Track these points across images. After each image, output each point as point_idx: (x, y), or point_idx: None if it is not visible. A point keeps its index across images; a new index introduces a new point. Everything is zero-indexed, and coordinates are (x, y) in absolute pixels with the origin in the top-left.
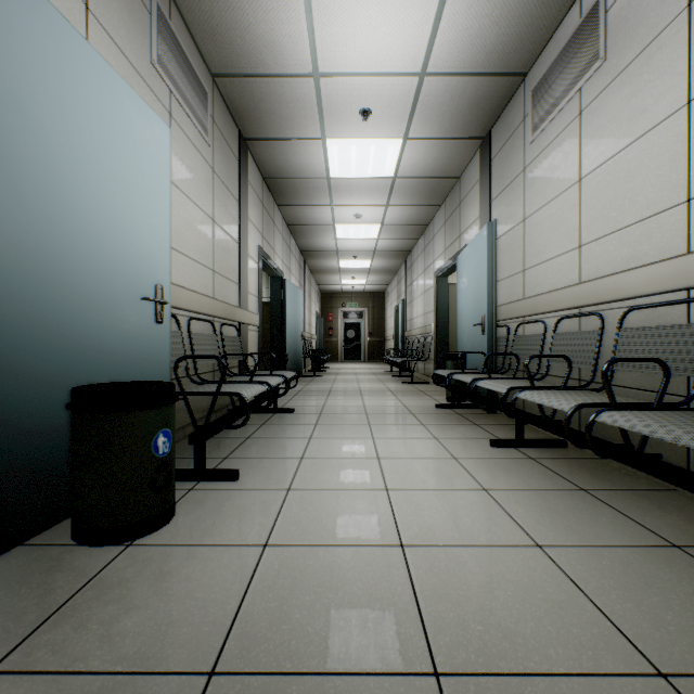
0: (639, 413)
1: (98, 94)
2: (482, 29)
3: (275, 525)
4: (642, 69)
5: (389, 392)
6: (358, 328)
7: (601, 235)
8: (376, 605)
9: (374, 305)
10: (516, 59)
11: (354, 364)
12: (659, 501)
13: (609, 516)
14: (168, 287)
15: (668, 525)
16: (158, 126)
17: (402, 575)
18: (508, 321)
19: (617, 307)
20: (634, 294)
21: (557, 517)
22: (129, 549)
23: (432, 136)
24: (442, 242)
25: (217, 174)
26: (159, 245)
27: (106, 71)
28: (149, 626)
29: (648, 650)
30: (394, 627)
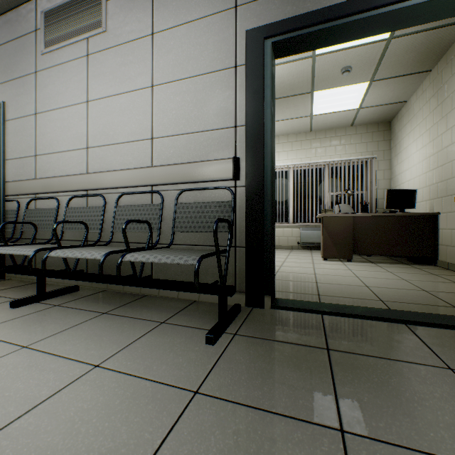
0: (146, 252)
1: None
2: None
3: None
4: (129, 53)
5: None
6: None
7: (103, 144)
8: None
9: None
10: None
11: None
12: (144, 303)
13: (128, 322)
14: None
15: (154, 313)
16: None
17: None
18: (18, 196)
19: (114, 192)
20: (126, 185)
21: (99, 338)
22: None
23: None
24: None
25: None
26: None
27: None
28: None
29: (185, 384)
30: None
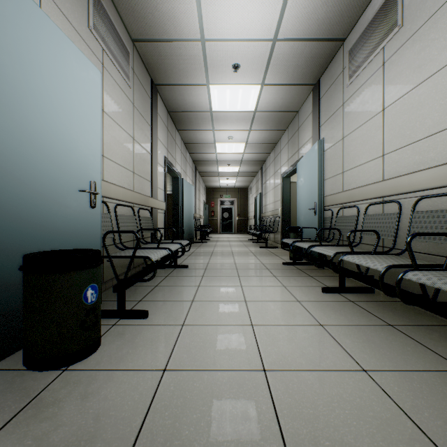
0: (436, 273)
1: (46, 44)
2: (315, 8)
3: (172, 353)
4: (429, 31)
5: (251, 253)
6: (230, 211)
7: (399, 147)
8: (247, 422)
9: (241, 196)
10: (338, 29)
11: (228, 235)
12: (446, 334)
13: (412, 346)
14: (99, 183)
15: None
16: (92, 70)
17: (266, 395)
18: (331, 206)
19: (411, 196)
20: (424, 187)
21: (375, 347)
22: (64, 373)
23: (280, 83)
24: (286, 154)
25: (136, 107)
26: (93, 153)
27: (53, 28)
28: (71, 442)
29: None
30: (261, 443)
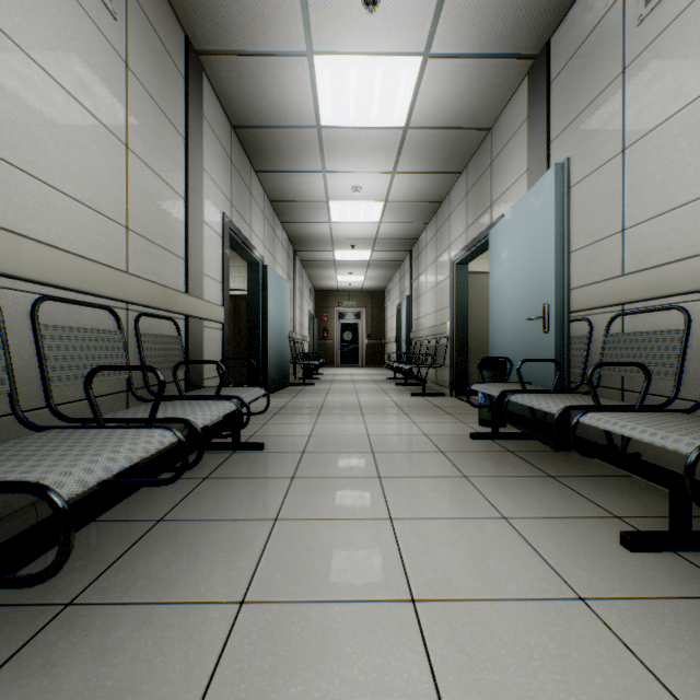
0: None
1: None
2: None
3: None
4: None
5: (398, 408)
6: (355, 329)
7: None
8: None
9: (373, 304)
10: None
11: (351, 369)
12: None
13: None
14: None
15: None
16: None
17: None
18: (585, 312)
19: None
20: None
21: None
22: None
23: (464, 50)
24: (463, 219)
25: (136, 75)
26: None
27: None
28: None
29: None
30: None
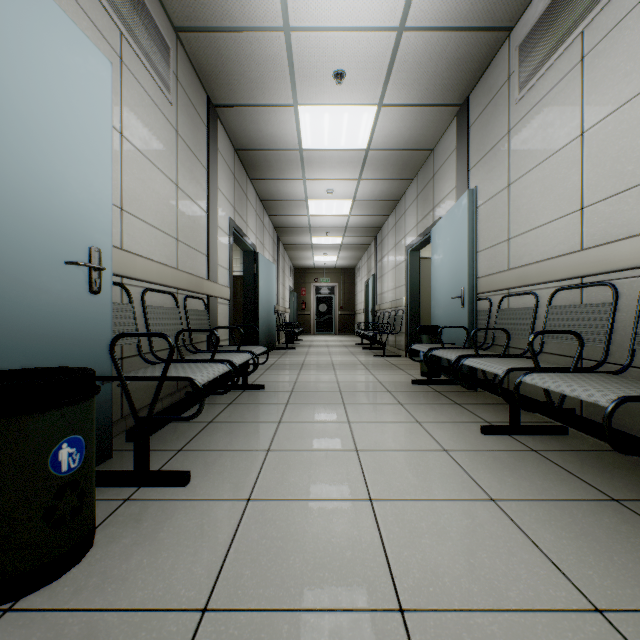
0: None
1: None
2: None
3: (224, 566)
4: None
5: (362, 365)
6: (330, 302)
7: (611, 194)
8: None
9: (345, 280)
10: (503, 9)
11: (325, 337)
12: None
13: None
14: (109, 251)
15: None
16: (94, 56)
17: None
18: (489, 294)
19: (635, 275)
20: None
21: (602, 550)
22: (3, 619)
23: (407, 102)
24: (414, 216)
25: (181, 136)
26: (96, 200)
27: None
28: None
29: None
30: None
